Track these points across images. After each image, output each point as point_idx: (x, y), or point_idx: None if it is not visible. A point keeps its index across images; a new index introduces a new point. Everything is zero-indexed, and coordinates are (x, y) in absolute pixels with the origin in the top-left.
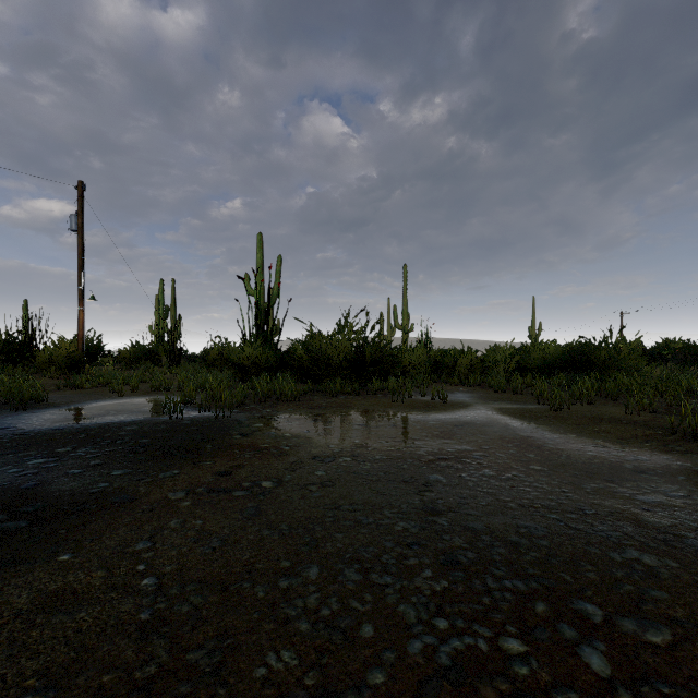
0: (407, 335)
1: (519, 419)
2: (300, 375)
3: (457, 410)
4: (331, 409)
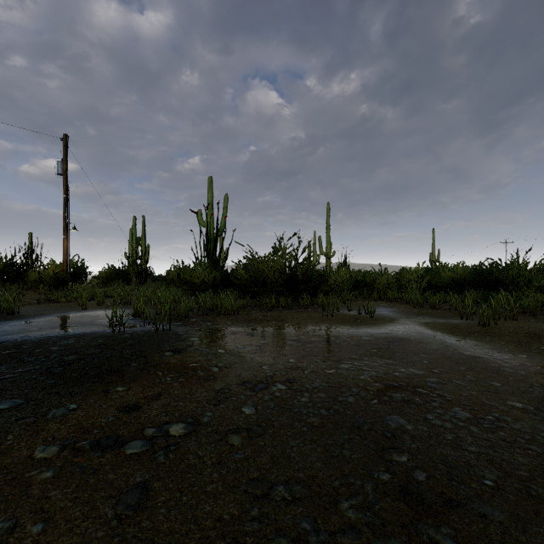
0: (330, 260)
1: (452, 335)
2: (241, 292)
3: (385, 325)
4: (266, 323)
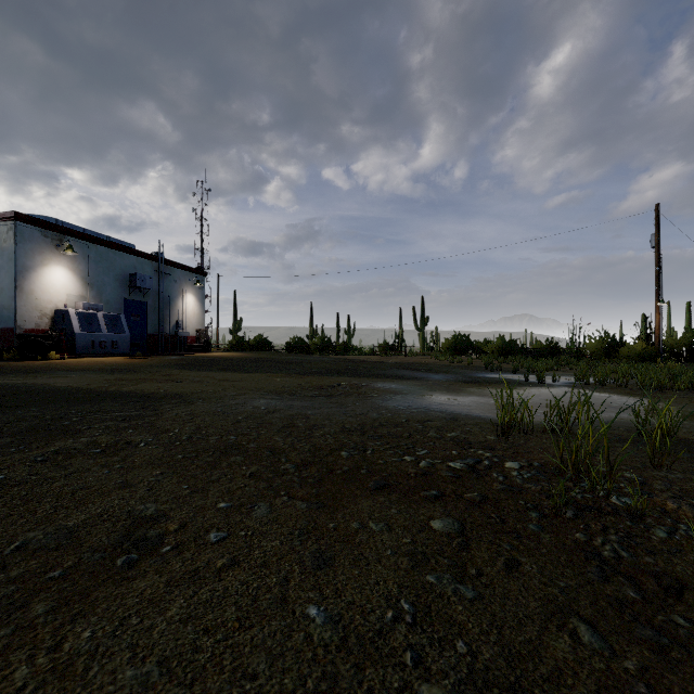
0: None
1: None
2: None
3: None
4: (629, 395)
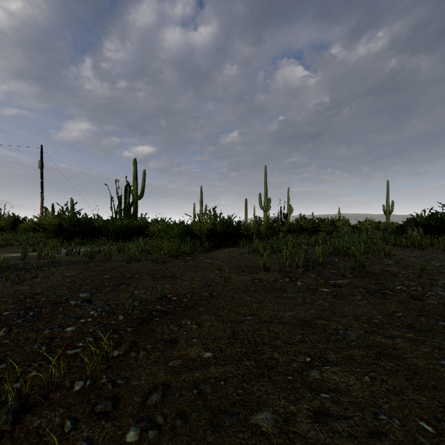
0: (266, 213)
1: None
2: (88, 236)
3: (9, 254)
4: None
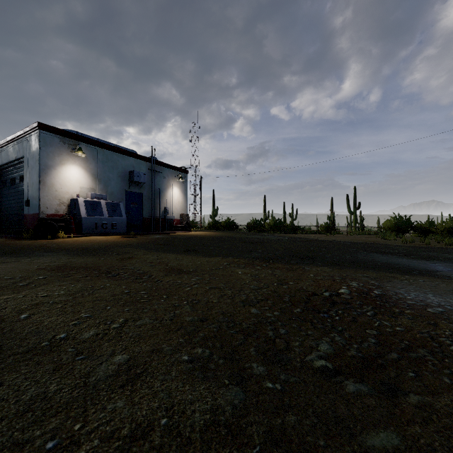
0: None
1: None
2: None
3: None
4: None
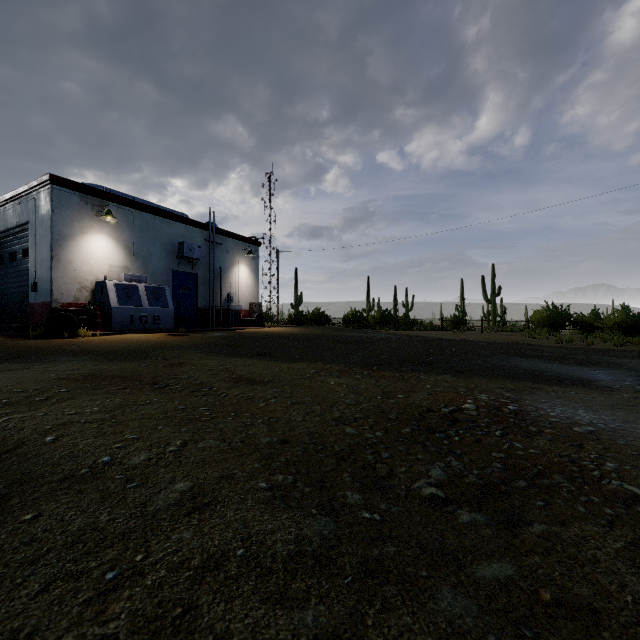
0: None
1: None
2: None
3: None
4: None
